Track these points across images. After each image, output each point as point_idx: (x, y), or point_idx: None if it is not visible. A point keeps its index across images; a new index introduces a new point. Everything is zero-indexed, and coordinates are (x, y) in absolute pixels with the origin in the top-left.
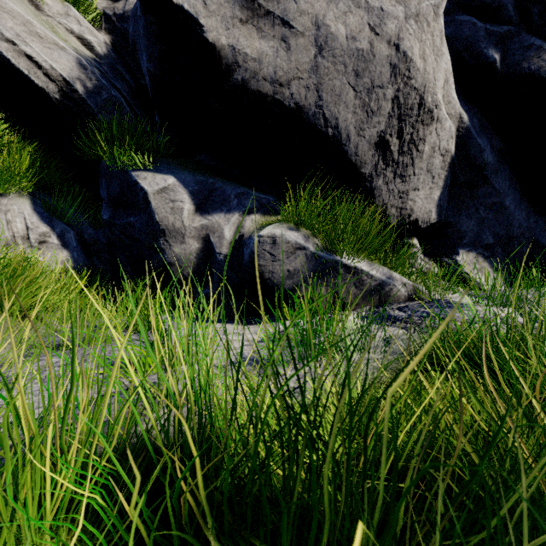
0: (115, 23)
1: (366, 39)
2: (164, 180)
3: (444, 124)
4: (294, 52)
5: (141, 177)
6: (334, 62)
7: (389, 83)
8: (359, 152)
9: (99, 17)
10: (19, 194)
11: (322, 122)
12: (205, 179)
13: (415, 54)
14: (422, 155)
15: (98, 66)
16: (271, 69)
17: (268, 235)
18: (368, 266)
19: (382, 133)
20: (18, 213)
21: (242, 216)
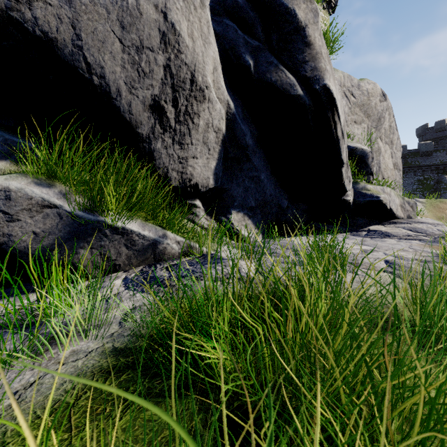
0: None
1: None
2: None
3: (215, 106)
4: None
5: None
6: (94, 1)
7: (159, 49)
8: (133, 110)
9: None
10: None
11: (85, 66)
12: None
13: (184, 30)
14: (198, 128)
15: None
16: None
17: None
18: (140, 226)
19: (157, 97)
20: None
21: None
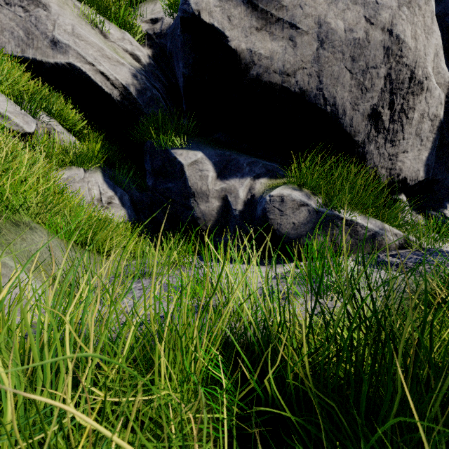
0: (154, 40)
1: (362, 29)
2: (195, 155)
3: (434, 93)
4: (300, 48)
5: (178, 153)
6: (333, 52)
7: (382, 63)
8: (353, 123)
9: (143, 37)
10: (95, 169)
11: (322, 101)
12: (223, 152)
13: (407, 35)
14: (412, 122)
15: (144, 73)
16: (280, 63)
17: (277, 194)
18: (362, 219)
19: (375, 106)
20: (95, 183)
21: (253, 180)
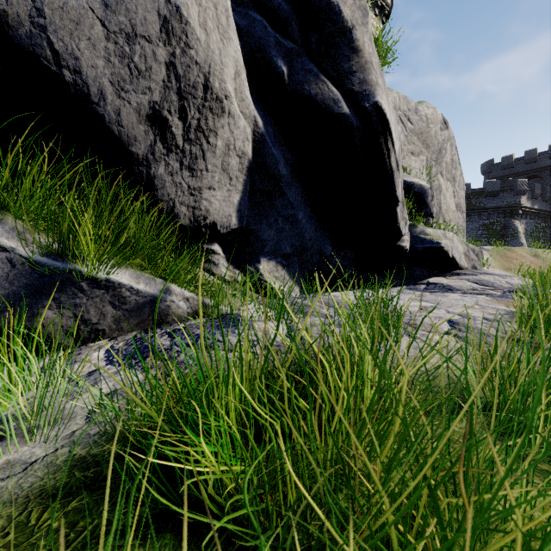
0: None
1: None
2: None
3: (238, 122)
4: None
5: None
6: None
7: (160, 39)
8: (124, 121)
9: None
10: None
11: (50, 55)
12: None
13: (193, 17)
14: (215, 150)
15: None
16: None
17: None
18: (132, 278)
19: (157, 105)
20: None
21: None
